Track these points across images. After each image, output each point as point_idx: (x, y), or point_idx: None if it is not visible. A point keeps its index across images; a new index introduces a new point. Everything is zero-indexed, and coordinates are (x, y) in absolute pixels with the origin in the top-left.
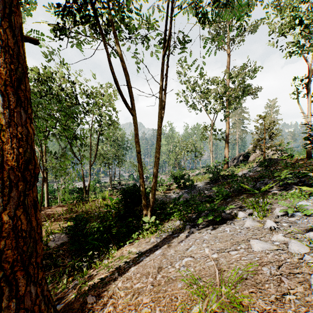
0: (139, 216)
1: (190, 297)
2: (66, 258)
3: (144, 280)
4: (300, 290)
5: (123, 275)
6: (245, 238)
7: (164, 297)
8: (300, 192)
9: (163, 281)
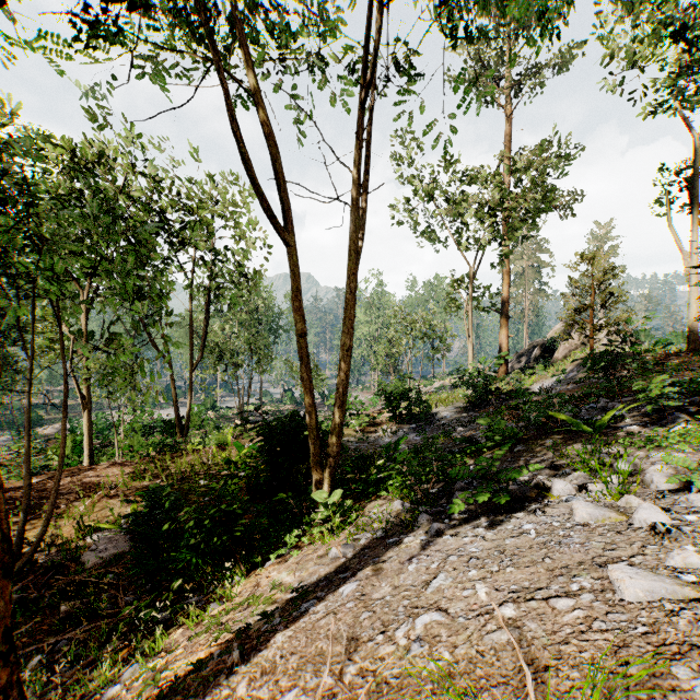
0: (303, 487)
1: None
2: (121, 595)
3: (309, 680)
4: None
5: (254, 655)
6: (585, 558)
7: None
8: (698, 430)
9: (363, 690)
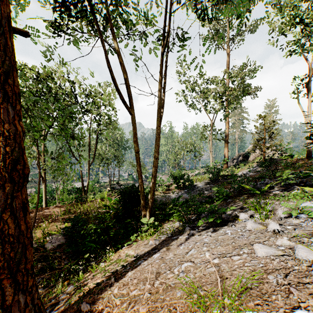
0: (138, 217)
1: (189, 309)
2: (62, 260)
3: (141, 287)
4: (311, 304)
5: (120, 280)
6: (247, 242)
7: (162, 307)
8: (302, 193)
9: (161, 288)
